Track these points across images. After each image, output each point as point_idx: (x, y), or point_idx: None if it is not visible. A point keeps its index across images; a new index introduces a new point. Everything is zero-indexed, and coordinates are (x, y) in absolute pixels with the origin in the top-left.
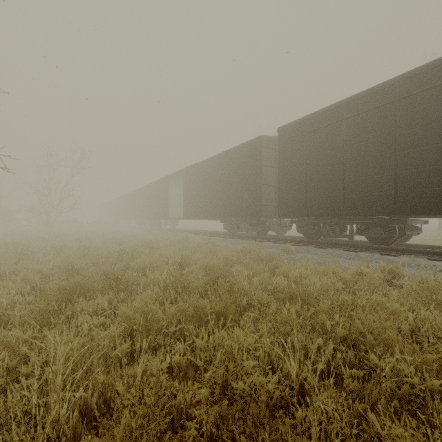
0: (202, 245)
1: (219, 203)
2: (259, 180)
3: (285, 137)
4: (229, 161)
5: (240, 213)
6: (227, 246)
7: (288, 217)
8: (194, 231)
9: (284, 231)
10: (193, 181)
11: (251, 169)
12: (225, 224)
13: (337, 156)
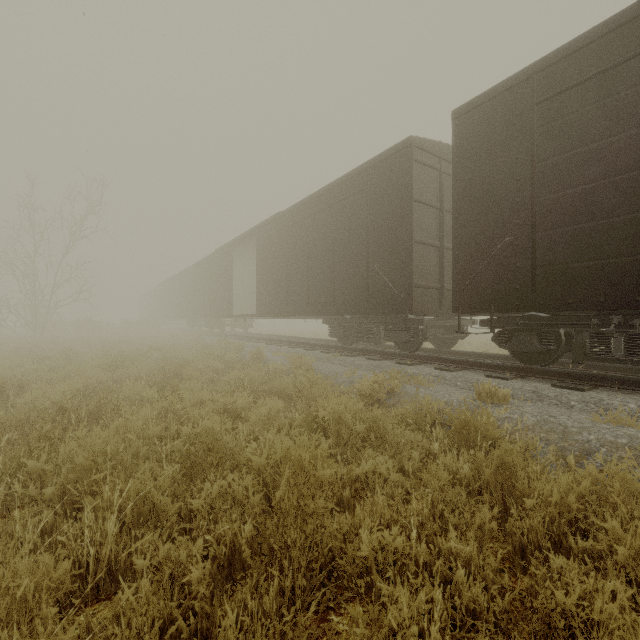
0: (287, 370)
1: (322, 286)
2: (406, 233)
3: (473, 128)
4: (341, 202)
5: (364, 305)
6: (338, 375)
7: (480, 312)
8: (276, 339)
9: (451, 340)
10: (273, 247)
11: (389, 212)
12: (332, 326)
13: (637, 147)
